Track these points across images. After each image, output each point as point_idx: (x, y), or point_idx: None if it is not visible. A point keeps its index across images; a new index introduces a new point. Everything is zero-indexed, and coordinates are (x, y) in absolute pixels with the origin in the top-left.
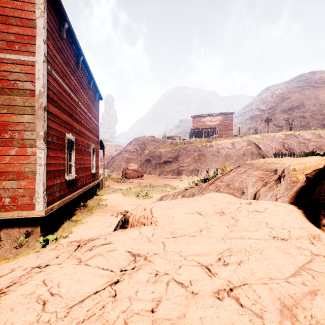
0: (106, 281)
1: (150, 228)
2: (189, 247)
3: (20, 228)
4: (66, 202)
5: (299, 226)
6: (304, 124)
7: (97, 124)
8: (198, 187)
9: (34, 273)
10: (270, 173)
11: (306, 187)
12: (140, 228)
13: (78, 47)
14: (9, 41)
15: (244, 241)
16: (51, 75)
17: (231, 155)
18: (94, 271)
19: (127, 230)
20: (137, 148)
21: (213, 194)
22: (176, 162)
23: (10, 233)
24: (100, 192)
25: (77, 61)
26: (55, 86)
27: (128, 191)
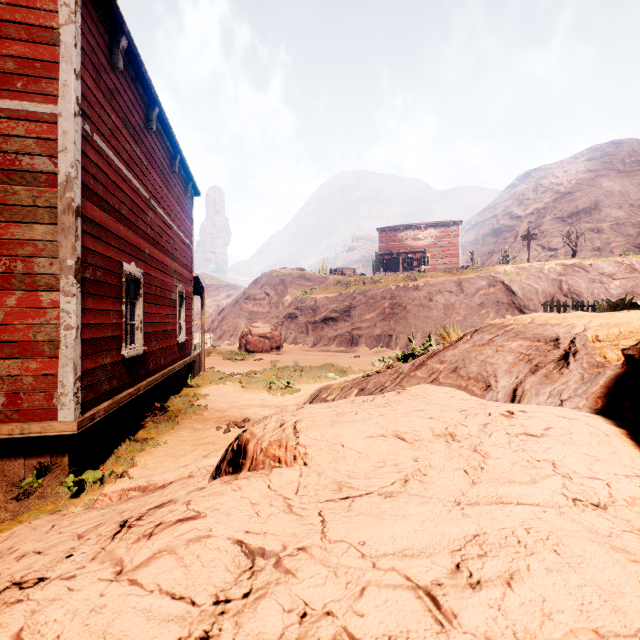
0: (176, 638)
1: (292, 474)
2: (381, 527)
3: (26, 458)
4: (124, 403)
5: (629, 472)
6: (601, 245)
7: (190, 244)
8: (393, 371)
9: (2, 607)
10: (544, 346)
11: (626, 376)
12: (269, 474)
13: (149, 88)
14: (4, 73)
15: (508, 513)
16: (92, 144)
17: (456, 306)
18: (150, 603)
19: (239, 480)
20: (270, 292)
21: (425, 388)
22: (348, 319)
23: (6, 469)
24: (195, 381)
25: (147, 117)
26: (99, 165)
27: (252, 379)
